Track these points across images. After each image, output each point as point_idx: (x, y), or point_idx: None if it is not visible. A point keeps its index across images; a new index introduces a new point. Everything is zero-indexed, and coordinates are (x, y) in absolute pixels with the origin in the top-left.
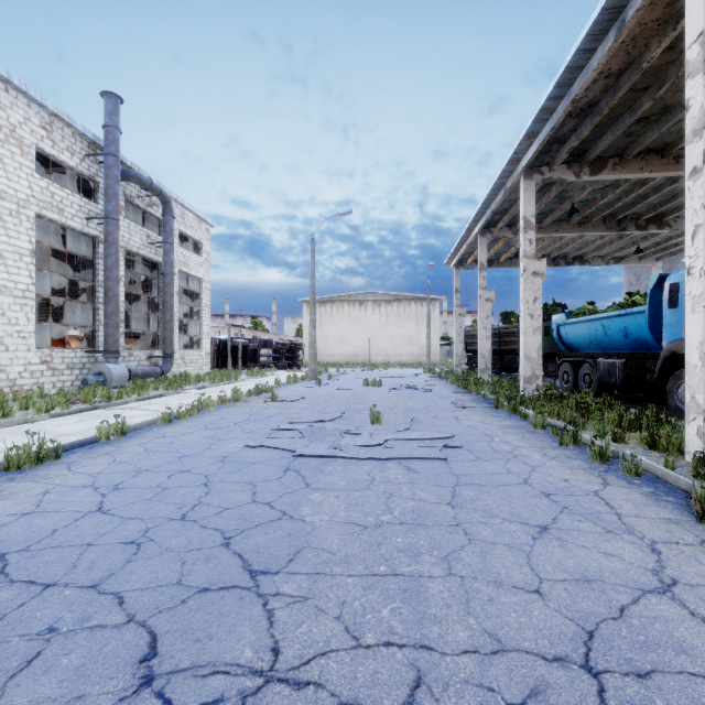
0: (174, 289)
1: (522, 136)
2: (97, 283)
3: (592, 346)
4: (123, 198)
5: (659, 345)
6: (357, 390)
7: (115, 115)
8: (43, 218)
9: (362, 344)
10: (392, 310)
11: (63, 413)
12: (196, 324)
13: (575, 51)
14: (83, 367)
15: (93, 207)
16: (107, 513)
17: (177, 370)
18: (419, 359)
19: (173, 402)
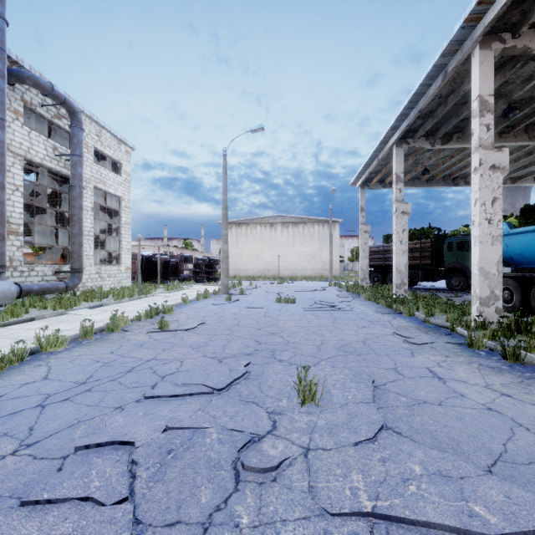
0: (88, 204)
1: None
2: None
3: None
4: (21, 104)
5: None
6: (269, 309)
7: None
8: None
9: (273, 260)
10: (298, 230)
11: None
12: (116, 240)
13: None
14: None
15: None
16: None
17: (92, 285)
18: (321, 273)
19: (28, 332)
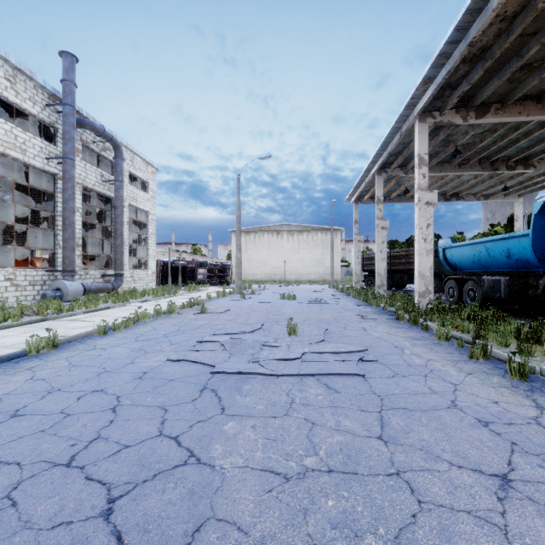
0: (125, 219)
1: (420, 81)
2: (57, 213)
3: (474, 266)
4: (80, 143)
5: (541, 264)
6: (275, 303)
7: (71, 71)
8: (7, 157)
9: (279, 265)
10: (303, 238)
11: (11, 325)
12: (144, 249)
13: None
14: (44, 283)
15: (53, 149)
16: None
17: (128, 286)
18: (324, 277)
19: (116, 314)
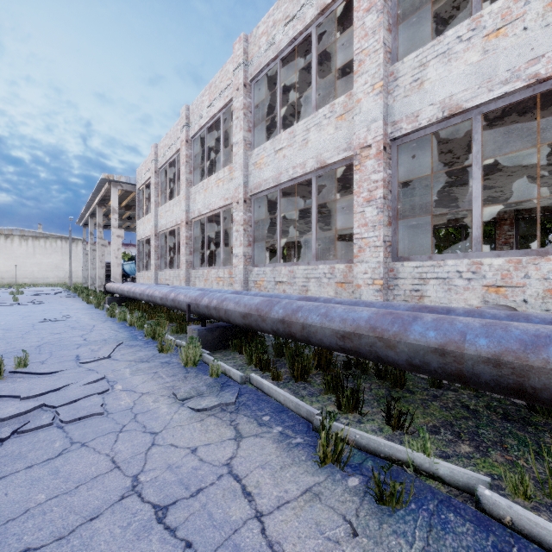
0: None
1: (91, 196)
2: None
3: (132, 273)
4: None
5: None
6: (5, 296)
7: None
8: None
9: (9, 269)
10: (40, 244)
11: None
12: None
13: (96, 187)
14: None
15: None
16: None
17: None
18: (64, 281)
19: None
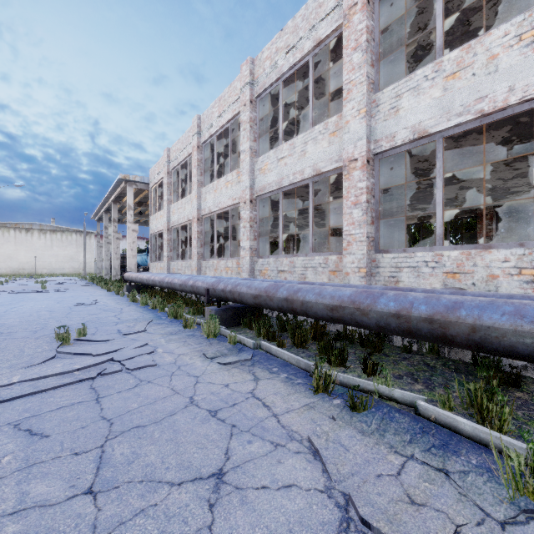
0: None
1: (107, 194)
2: None
3: (143, 264)
4: None
5: None
6: (31, 285)
7: None
8: None
9: (29, 260)
10: (57, 237)
11: None
12: None
13: (113, 186)
14: None
15: None
16: None
17: None
18: (79, 271)
19: None
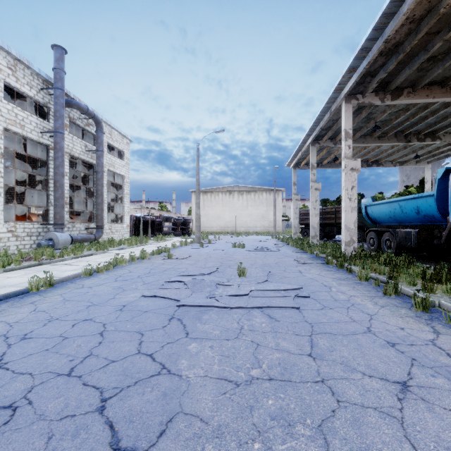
0: (104, 182)
1: (345, 70)
2: (49, 177)
3: (390, 220)
4: (68, 120)
5: (443, 219)
6: (228, 250)
7: (61, 61)
8: (9, 131)
9: (231, 219)
10: (251, 197)
11: (14, 268)
12: (120, 206)
13: None
14: (39, 235)
15: (46, 125)
16: (2, 368)
17: (107, 237)
18: (268, 229)
19: (98, 259)
